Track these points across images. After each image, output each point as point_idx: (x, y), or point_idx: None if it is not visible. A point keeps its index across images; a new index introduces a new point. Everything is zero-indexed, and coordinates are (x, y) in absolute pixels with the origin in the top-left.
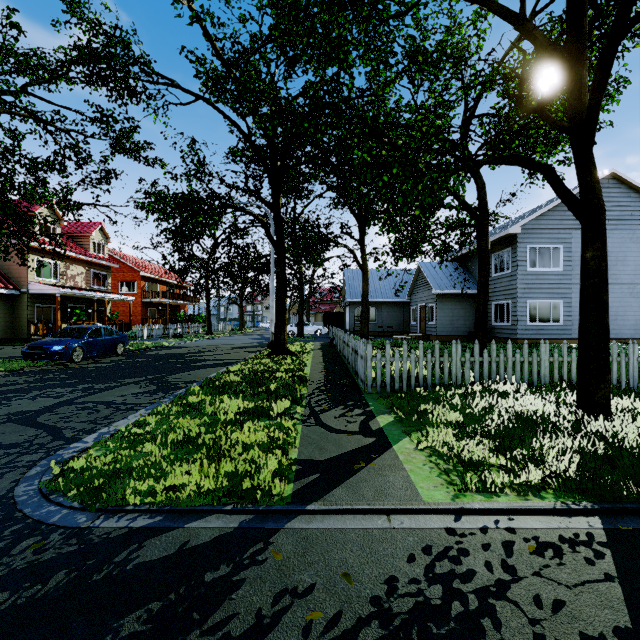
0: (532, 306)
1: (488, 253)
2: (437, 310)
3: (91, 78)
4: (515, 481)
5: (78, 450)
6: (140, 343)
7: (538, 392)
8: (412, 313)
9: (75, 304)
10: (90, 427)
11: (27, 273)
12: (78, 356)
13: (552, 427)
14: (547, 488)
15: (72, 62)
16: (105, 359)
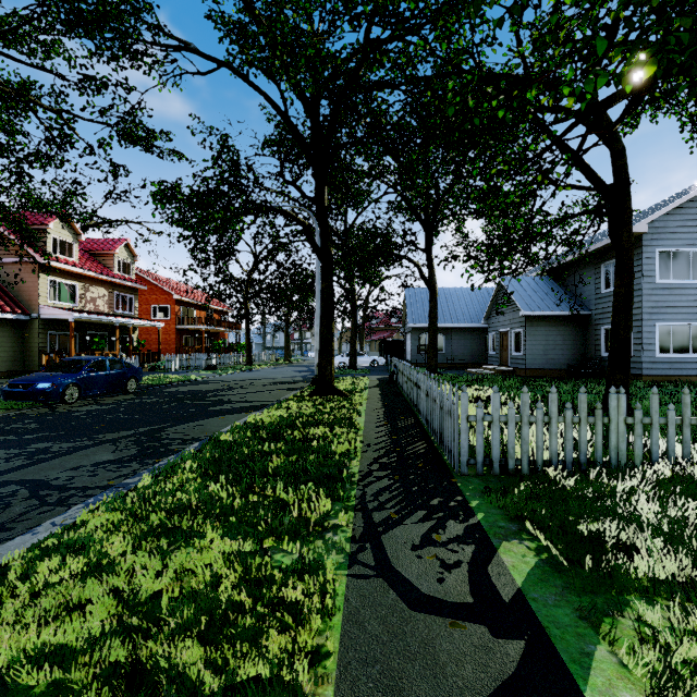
0: (663, 331)
1: (632, 250)
2: (526, 337)
3: (70, 26)
4: None
5: None
6: (164, 376)
7: None
8: (490, 341)
9: (96, 331)
10: None
11: (38, 295)
12: (72, 395)
13: None
14: None
15: (44, 4)
16: (109, 399)
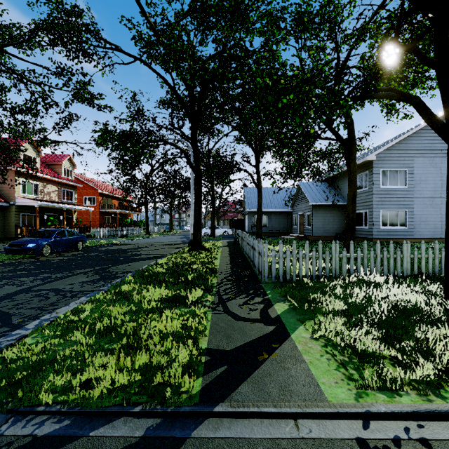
0: (384, 214)
1: (356, 173)
2: (313, 217)
3: (53, 41)
4: (411, 377)
5: (16, 338)
6: (96, 241)
7: (405, 283)
8: (294, 219)
9: (50, 213)
10: (36, 313)
11: (14, 190)
12: (47, 251)
13: (428, 317)
14: (445, 386)
15: (38, 28)
16: (68, 253)
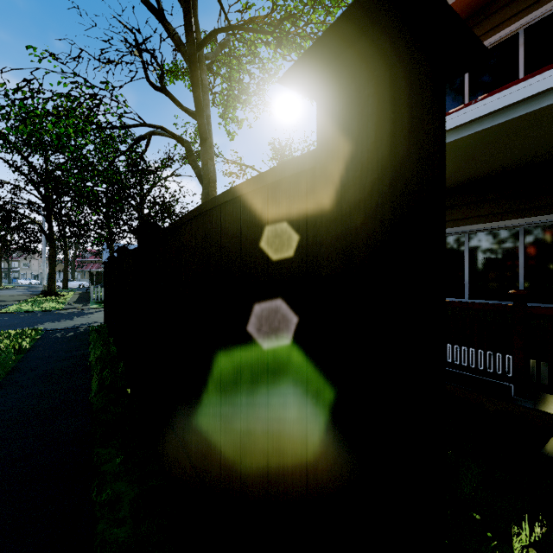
0: None
1: None
2: None
3: None
4: None
5: None
6: None
7: None
8: None
9: None
10: None
11: None
12: None
13: None
14: None
15: None
16: None
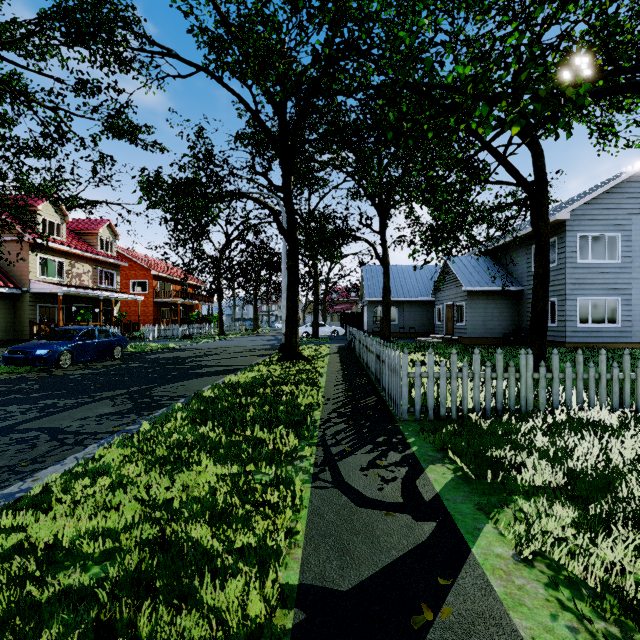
0: (583, 304)
1: (548, 237)
2: (468, 309)
3: (69, 37)
4: None
5: None
6: (145, 345)
7: None
8: (437, 313)
9: (81, 304)
10: None
11: (29, 271)
12: (66, 361)
13: None
14: None
15: (46, 18)
16: (98, 364)
